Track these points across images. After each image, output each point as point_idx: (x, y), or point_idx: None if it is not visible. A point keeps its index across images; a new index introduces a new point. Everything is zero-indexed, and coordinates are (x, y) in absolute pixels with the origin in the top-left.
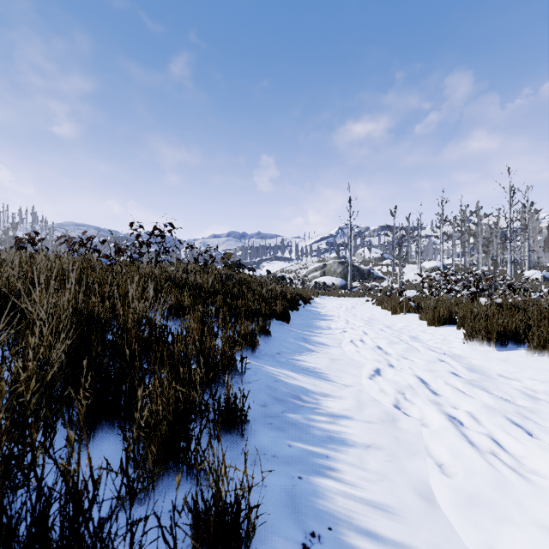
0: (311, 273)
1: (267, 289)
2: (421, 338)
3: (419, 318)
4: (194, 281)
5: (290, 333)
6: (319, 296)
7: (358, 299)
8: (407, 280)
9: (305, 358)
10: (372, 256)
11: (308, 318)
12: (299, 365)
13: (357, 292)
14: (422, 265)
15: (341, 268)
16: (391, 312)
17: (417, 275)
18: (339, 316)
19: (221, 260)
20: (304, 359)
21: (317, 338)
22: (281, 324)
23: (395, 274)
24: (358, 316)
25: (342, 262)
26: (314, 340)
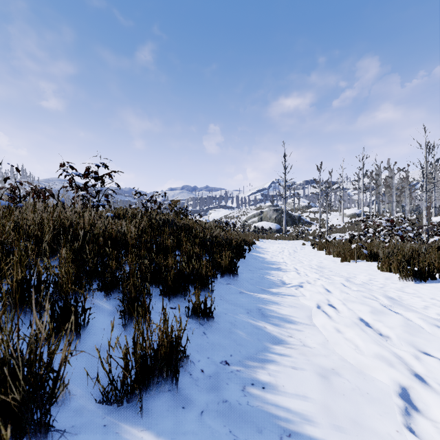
0: (250, 218)
1: (211, 236)
2: (410, 303)
3: (380, 269)
4: (106, 230)
5: (240, 299)
6: (259, 239)
7: (294, 242)
8: (332, 224)
9: (276, 378)
10: (301, 204)
11: (256, 268)
12: (270, 411)
13: (290, 235)
14: (343, 212)
15: (276, 214)
16: (341, 260)
17: (340, 221)
18: (287, 264)
19: (169, 206)
20: (275, 382)
21: (277, 307)
22: (228, 283)
23: (320, 219)
24: (307, 263)
25: (277, 209)
26: (274, 313)
